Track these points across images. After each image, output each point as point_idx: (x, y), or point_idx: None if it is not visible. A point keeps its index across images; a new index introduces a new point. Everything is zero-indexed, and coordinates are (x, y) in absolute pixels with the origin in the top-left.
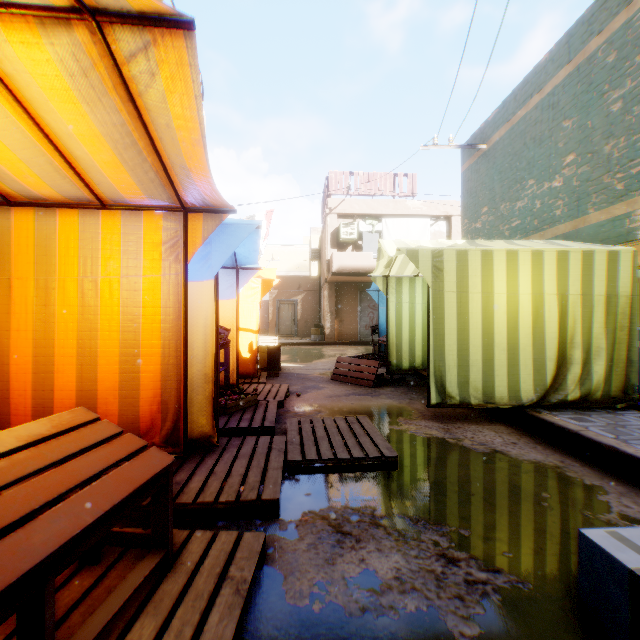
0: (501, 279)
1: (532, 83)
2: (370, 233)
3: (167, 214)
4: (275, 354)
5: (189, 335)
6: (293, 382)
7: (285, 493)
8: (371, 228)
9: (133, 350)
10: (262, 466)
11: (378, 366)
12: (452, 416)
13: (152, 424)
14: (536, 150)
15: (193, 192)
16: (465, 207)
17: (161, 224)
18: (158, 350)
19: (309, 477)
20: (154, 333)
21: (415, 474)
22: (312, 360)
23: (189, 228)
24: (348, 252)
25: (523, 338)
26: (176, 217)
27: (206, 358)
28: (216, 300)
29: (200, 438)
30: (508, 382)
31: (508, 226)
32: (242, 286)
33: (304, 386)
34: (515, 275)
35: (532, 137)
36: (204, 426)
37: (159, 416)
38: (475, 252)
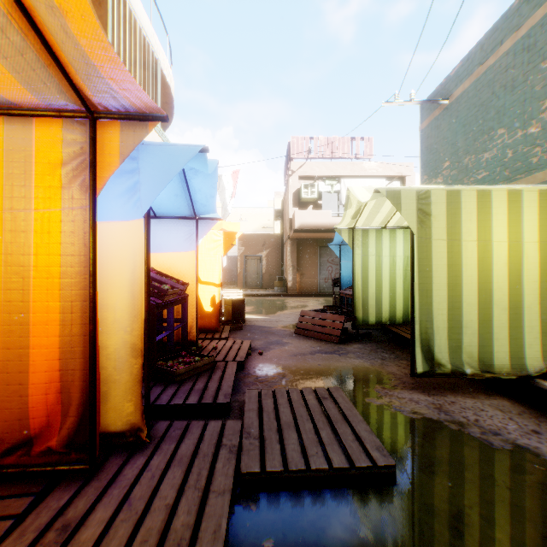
0: (501, 224)
1: (502, 29)
2: (328, 194)
3: (69, 123)
4: (239, 307)
5: (109, 293)
6: (256, 336)
7: (233, 537)
8: (330, 188)
9: (20, 315)
10: (202, 485)
11: (344, 321)
12: (437, 384)
13: (49, 419)
14: (507, 97)
15: (90, 74)
16: (424, 164)
17: (61, 137)
18: (56, 315)
19: (270, 498)
20: (51, 291)
21: (423, 494)
22: (275, 311)
23: (100, 143)
24: (309, 210)
25: (528, 295)
26: (82, 127)
27: (134, 324)
28: (146, 246)
29: (125, 430)
30: (509, 347)
31: (473, 178)
32: (201, 237)
33: (267, 341)
34: (518, 219)
35: (502, 85)
36: (131, 414)
37: (59, 408)
38: (469, 192)
